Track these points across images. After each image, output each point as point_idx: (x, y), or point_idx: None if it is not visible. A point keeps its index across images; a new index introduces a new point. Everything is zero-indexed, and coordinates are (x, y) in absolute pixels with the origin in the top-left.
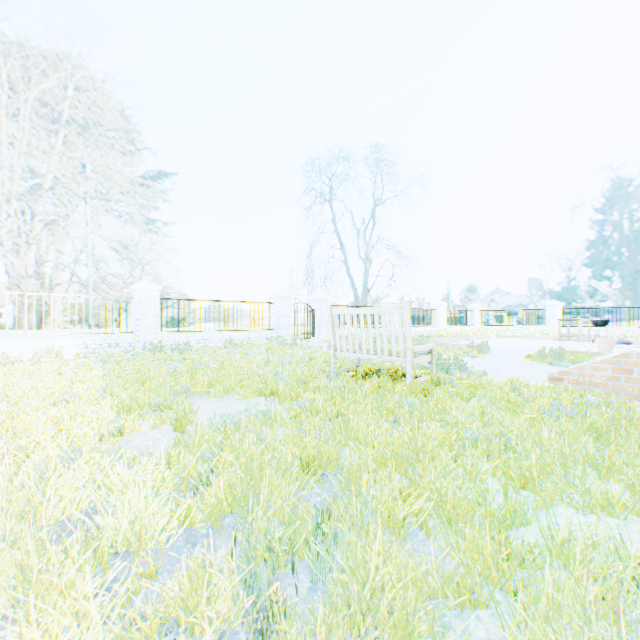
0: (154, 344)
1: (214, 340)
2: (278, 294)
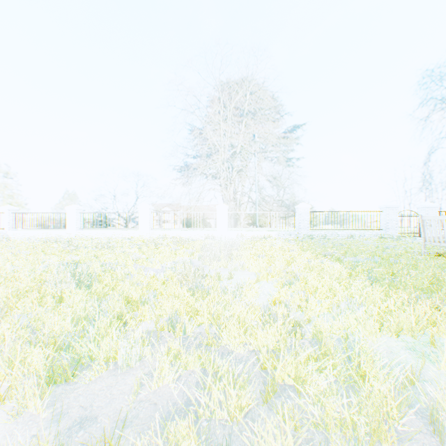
0: (308, 235)
1: (339, 235)
2: (386, 205)
